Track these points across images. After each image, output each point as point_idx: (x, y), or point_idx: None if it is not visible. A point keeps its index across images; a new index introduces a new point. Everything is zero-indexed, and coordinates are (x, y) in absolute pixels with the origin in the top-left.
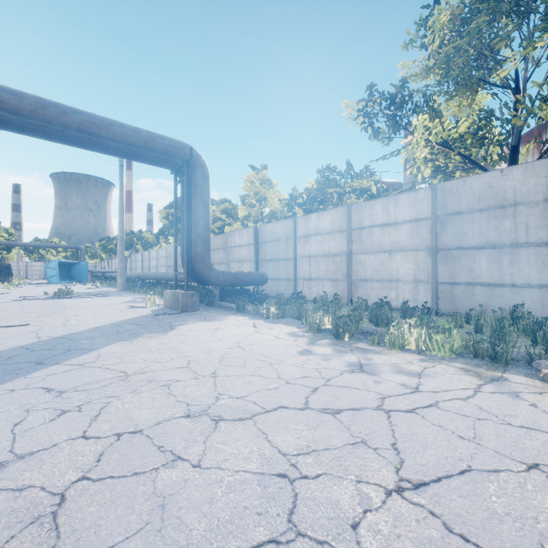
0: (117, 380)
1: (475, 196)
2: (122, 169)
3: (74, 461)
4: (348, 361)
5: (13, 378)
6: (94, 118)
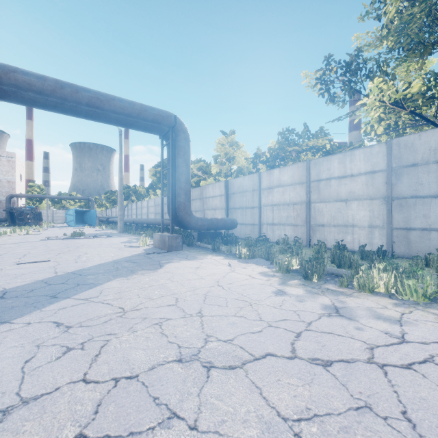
0: (116, 316)
1: (431, 149)
2: (121, 137)
3: (73, 412)
4: (322, 304)
5: (31, 310)
6: (99, 95)
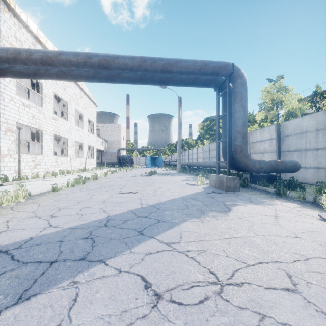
0: (212, 293)
1: None
2: (179, 102)
3: None
4: None
5: (123, 249)
6: (169, 60)
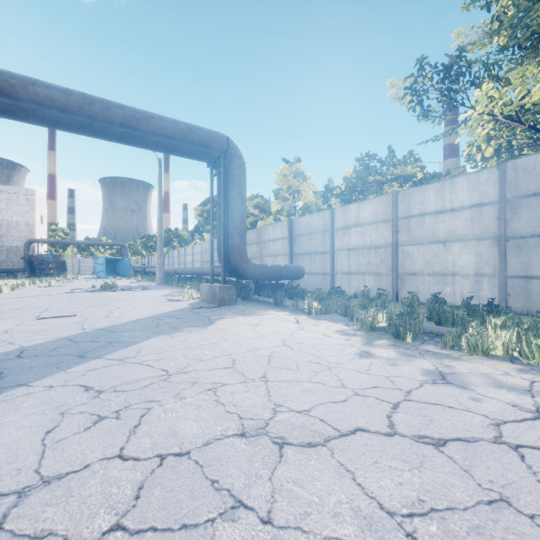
0: (158, 380)
1: None
2: (160, 168)
3: (108, 496)
4: (422, 368)
5: (54, 372)
6: (135, 112)
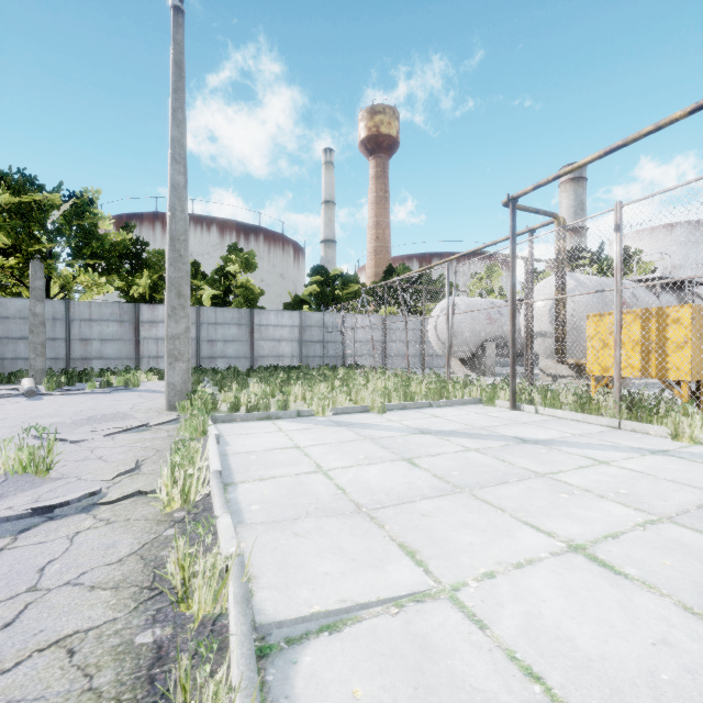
0: None
1: (18, 310)
2: None
3: None
4: None
5: None
6: None
